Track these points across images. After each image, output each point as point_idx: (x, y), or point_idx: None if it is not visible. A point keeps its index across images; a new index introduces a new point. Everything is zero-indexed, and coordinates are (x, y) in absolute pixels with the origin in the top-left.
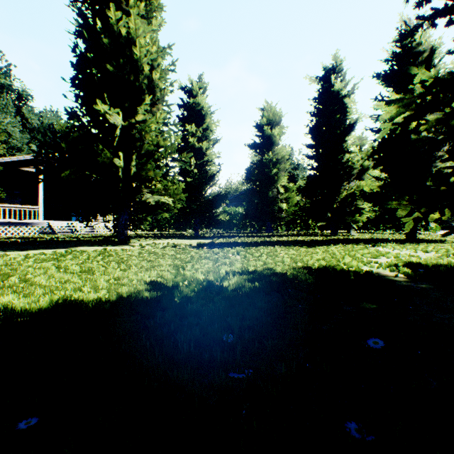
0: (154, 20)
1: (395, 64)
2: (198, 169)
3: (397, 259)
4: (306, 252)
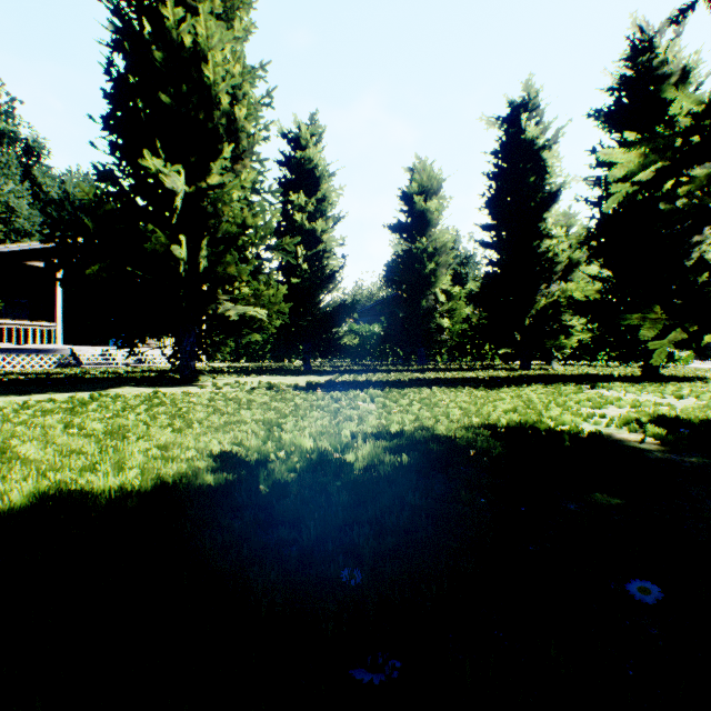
0: (238, 23)
1: (624, 95)
2: (309, 263)
3: (637, 410)
4: (484, 399)
